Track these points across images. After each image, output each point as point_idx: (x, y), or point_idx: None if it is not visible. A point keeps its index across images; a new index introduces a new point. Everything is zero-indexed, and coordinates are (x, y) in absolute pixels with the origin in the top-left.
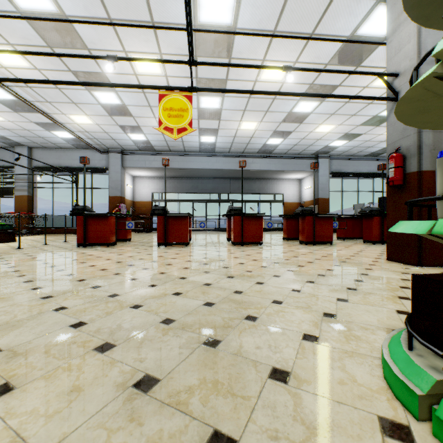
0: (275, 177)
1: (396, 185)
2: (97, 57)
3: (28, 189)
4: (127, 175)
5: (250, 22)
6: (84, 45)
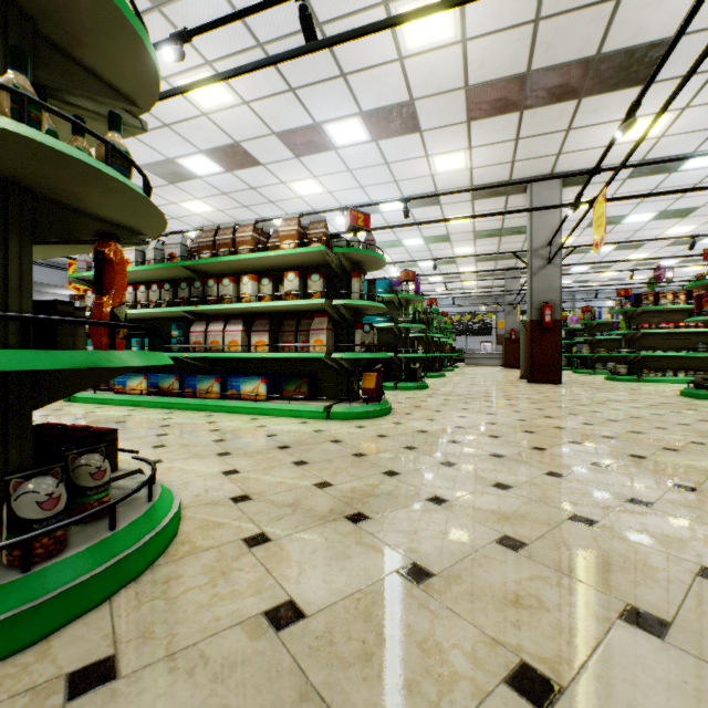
0: (38, 289)
1: None
2: None
3: None
4: None
5: None
6: None
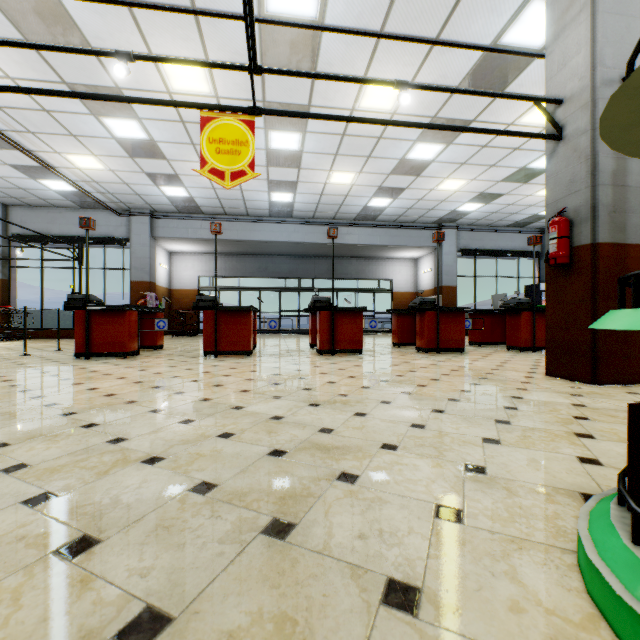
0: (381, 255)
1: (559, 265)
2: (101, 52)
3: (2, 269)
4: (159, 250)
5: (344, 16)
6: (85, 41)
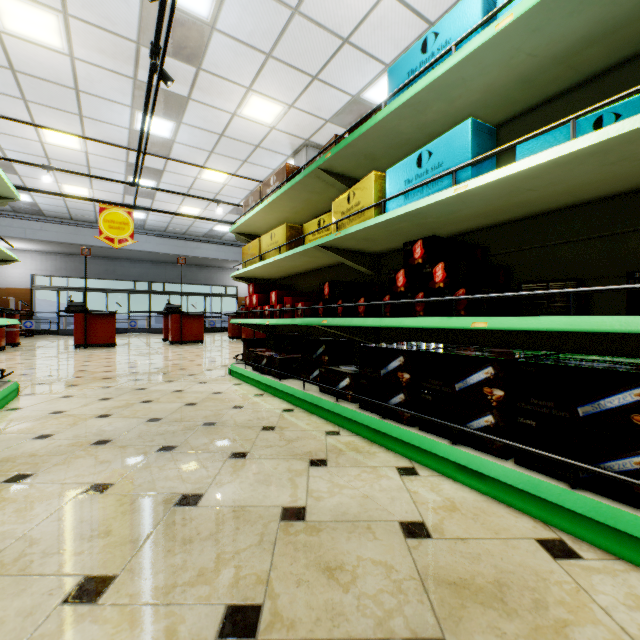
0: (227, 266)
1: None
2: (31, 164)
3: None
4: None
5: (188, 141)
6: None
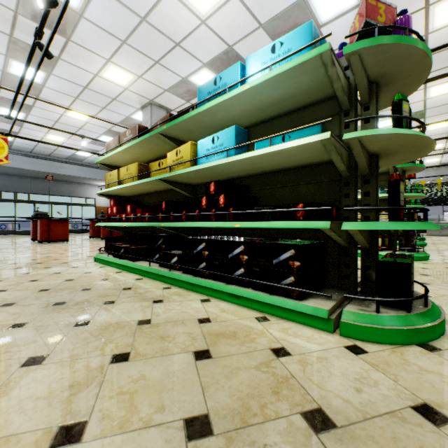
0: (87, 182)
1: None
2: None
3: None
4: None
5: (57, 88)
6: None
